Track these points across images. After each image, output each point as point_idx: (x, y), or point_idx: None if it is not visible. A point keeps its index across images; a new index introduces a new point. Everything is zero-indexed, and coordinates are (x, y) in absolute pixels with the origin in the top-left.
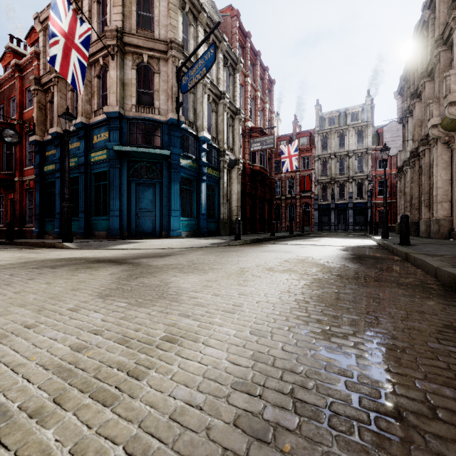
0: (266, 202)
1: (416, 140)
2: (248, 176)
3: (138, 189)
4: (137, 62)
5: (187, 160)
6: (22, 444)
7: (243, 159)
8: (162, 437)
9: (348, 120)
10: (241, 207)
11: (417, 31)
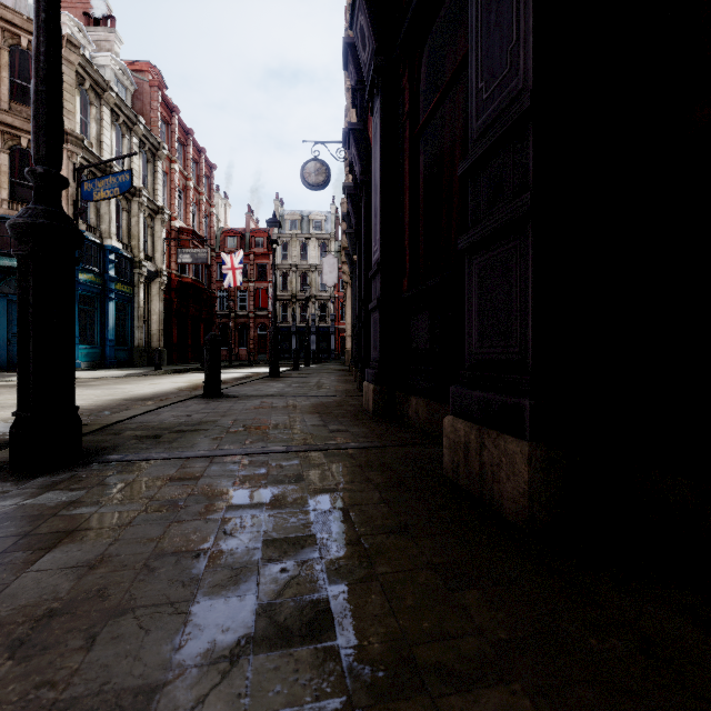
0: (202, 323)
1: None
2: (175, 290)
3: (12, 308)
4: (10, 144)
5: (87, 274)
6: (113, 395)
7: (168, 269)
8: (138, 394)
9: (312, 228)
10: (166, 330)
11: None
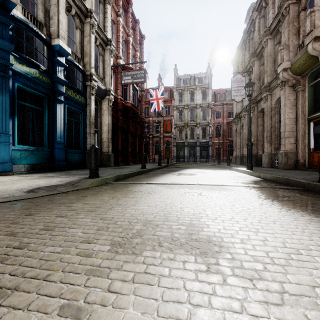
0: (137, 137)
1: (255, 90)
2: (120, 110)
3: None
4: None
5: (28, 68)
6: None
7: (115, 94)
8: None
9: (196, 82)
10: (113, 140)
11: (256, 3)
